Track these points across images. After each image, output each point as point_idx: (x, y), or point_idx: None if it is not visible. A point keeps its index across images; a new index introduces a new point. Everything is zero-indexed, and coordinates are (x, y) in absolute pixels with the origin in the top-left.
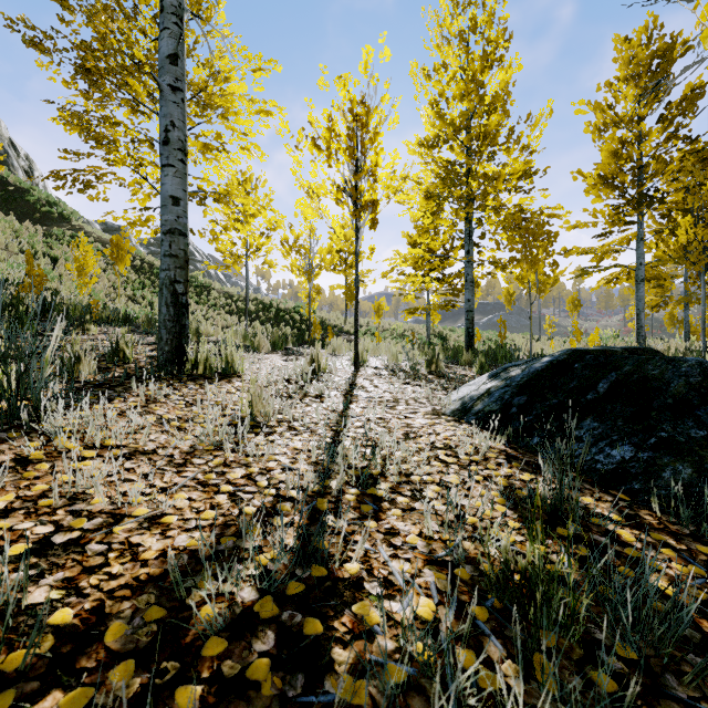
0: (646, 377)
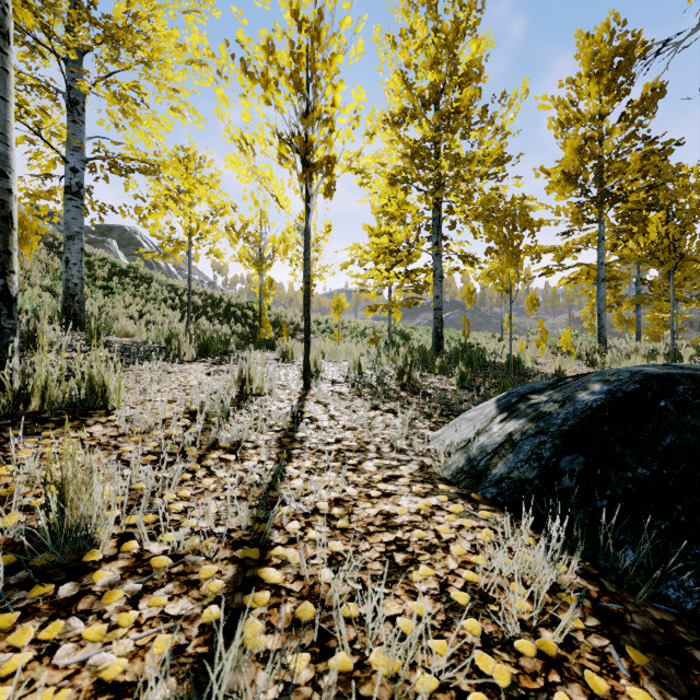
0: None
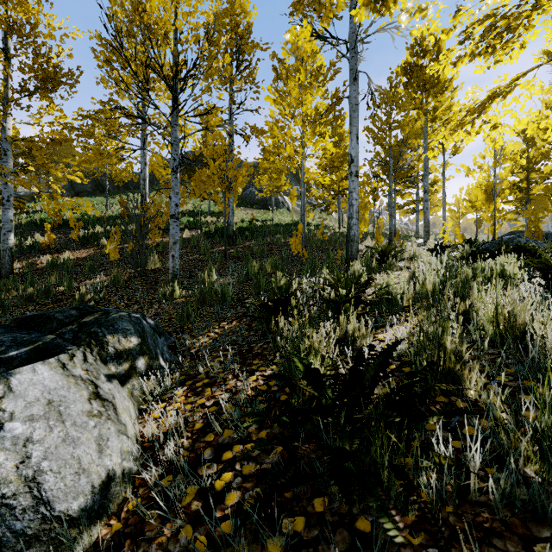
0: (513, 233)
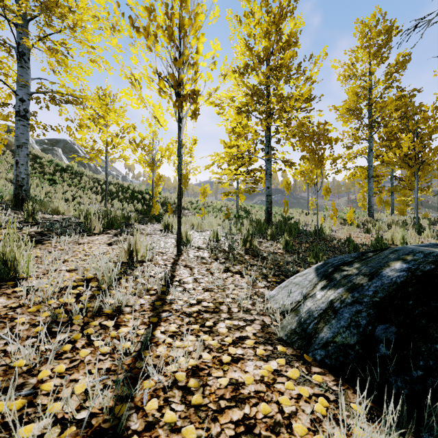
0: None
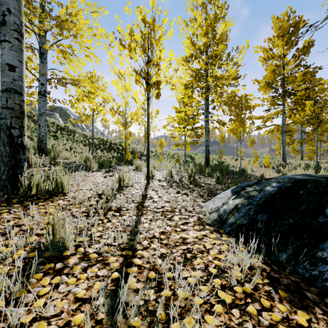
0: None
